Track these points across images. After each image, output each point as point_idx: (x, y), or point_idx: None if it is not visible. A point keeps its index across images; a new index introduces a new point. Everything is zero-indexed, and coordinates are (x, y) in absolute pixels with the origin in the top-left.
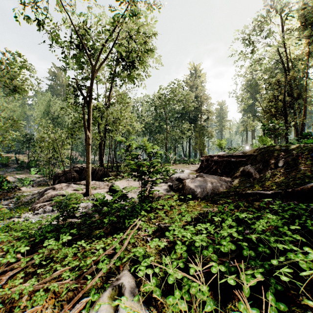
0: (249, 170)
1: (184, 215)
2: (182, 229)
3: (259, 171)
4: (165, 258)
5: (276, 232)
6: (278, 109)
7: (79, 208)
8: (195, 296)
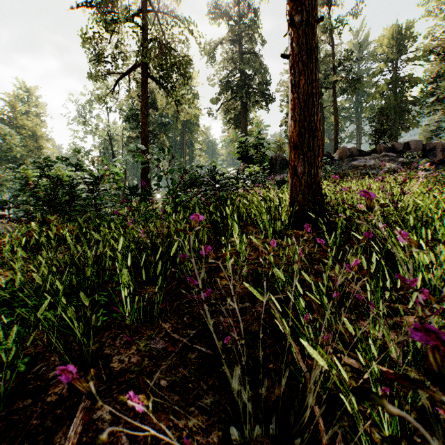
0: None
1: None
2: None
3: None
4: None
5: None
6: None
7: None
8: None
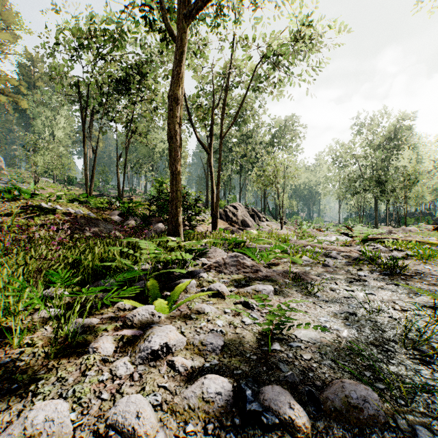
0: None
1: None
2: None
3: None
4: None
5: None
6: None
7: None
8: None
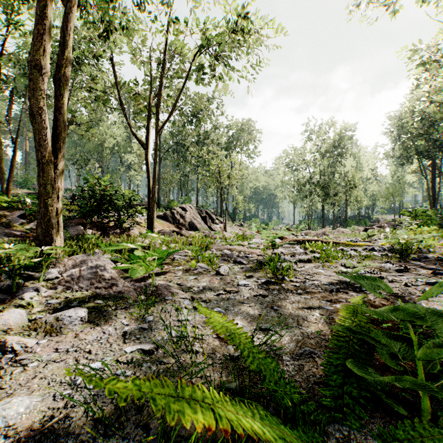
0: None
1: None
2: None
3: None
4: None
5: None
6: None
7: None
8: None
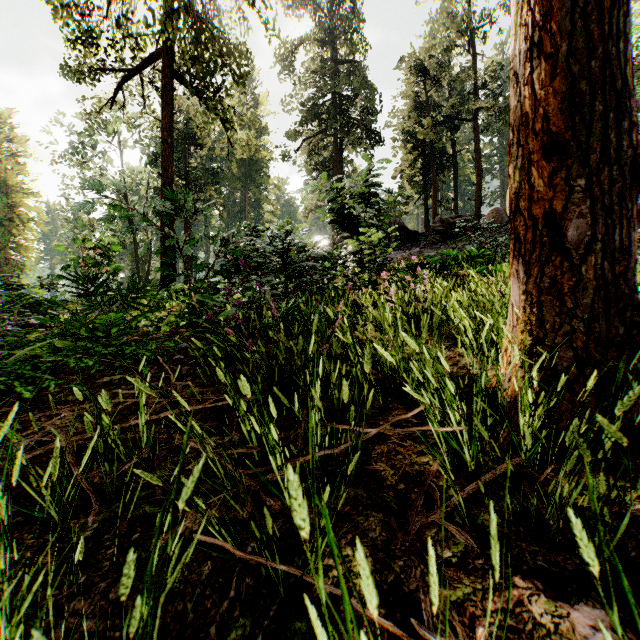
0: None
1: None
2: None
3: None
4: None
5: None
6: None
7: None
8: None
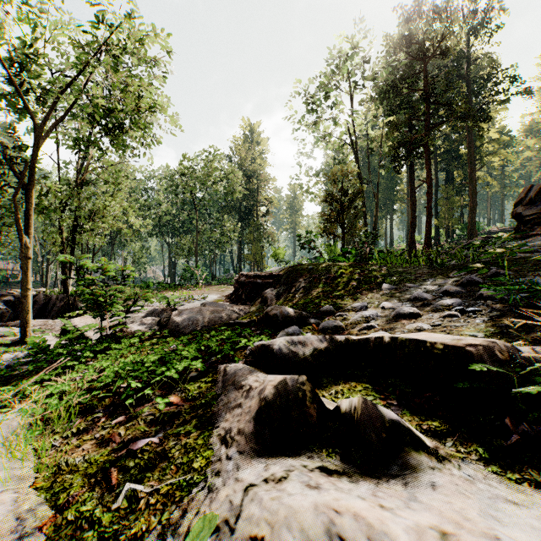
0: (266, 296)
1: (142, 352)
2: (105, 360)
3: (278, 297)
4: (59, 378)
5: (185, 353)
6: (333, 212)
7: (1, 362)
8: (84, 404)
